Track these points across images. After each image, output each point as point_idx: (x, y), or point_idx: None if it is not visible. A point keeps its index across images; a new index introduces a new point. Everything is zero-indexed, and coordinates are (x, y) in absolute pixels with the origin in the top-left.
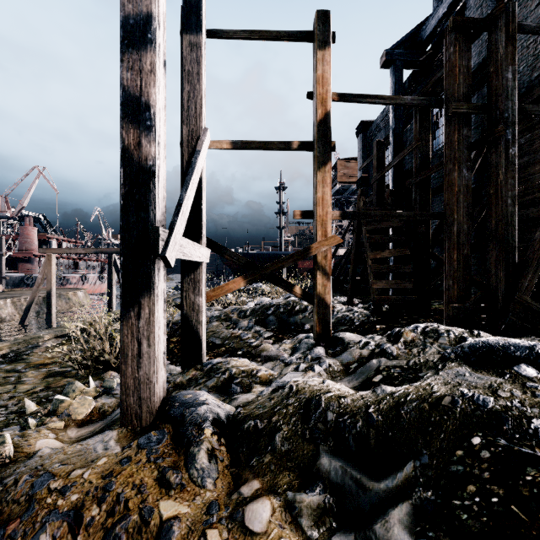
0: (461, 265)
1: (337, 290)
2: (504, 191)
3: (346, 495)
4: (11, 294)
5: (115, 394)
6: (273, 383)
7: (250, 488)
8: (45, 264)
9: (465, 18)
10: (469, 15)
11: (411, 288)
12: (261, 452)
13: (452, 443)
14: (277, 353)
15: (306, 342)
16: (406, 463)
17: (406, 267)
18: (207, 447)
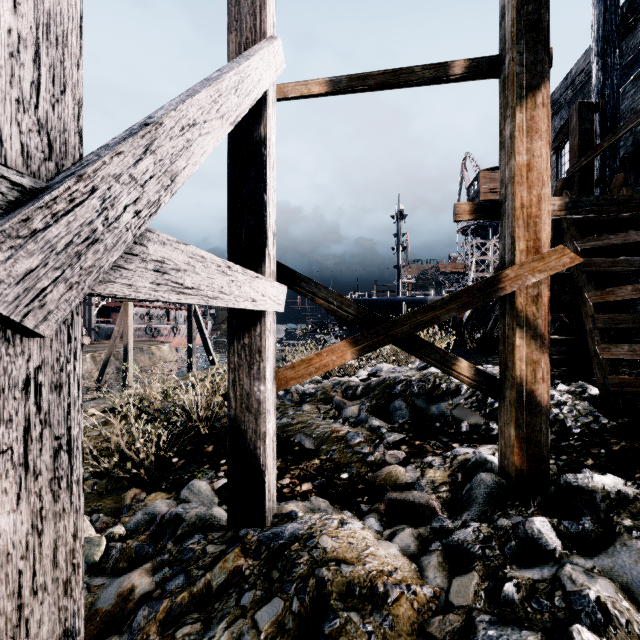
0: None
1: (490, 352)
2: None
3: None
4: (96, 347)
5: (95, 574)
6: None
7: None
8: (122, 314)
9: None
10: None
11: None
12: None
13: None
14: (421, 500)
15: (488, 485)
16: None
17: None
18: None
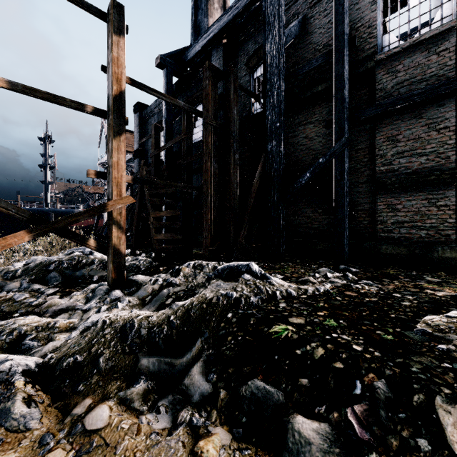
0: (212, 222)
1: None
2: (233, 179)
3: (162, 376)
4: None
5: None
6: (81, 325)
7: (83, 407)
8: None
9: (214, 66)
10: (213, 60)
11: (181, 239)
12: (86, 378)
13: (219, 321)
14: (70, 304)
15: (102, 289)
16: (196, 341)
17: (178, 224)
18: (23, 397)
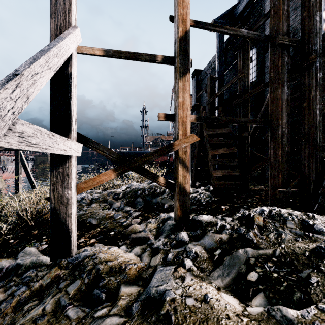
0: (284, 159)
1: None
2: (314, 105)
3: None
4: None
5: None
6: (144, 295)
7: None
8: None
9: None
10: None
11: (238, 176)
12: None
13: None
14: (144, 235)
15: (169, 225)
16: None
17: (235, 160)
18: None
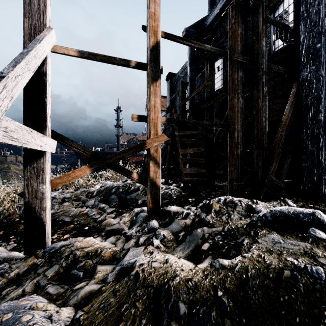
0: (239, 157)
1: None
2: (261, 113)
3: None
4: None
5: None
6: (118, 267)
7: None
8: None
9: (241, 2)
10: None
11: (205, 173)
12: None
13: None
14: (118, 227)
15: (142, 216)
16: None
17: (202, 159)
18: None
